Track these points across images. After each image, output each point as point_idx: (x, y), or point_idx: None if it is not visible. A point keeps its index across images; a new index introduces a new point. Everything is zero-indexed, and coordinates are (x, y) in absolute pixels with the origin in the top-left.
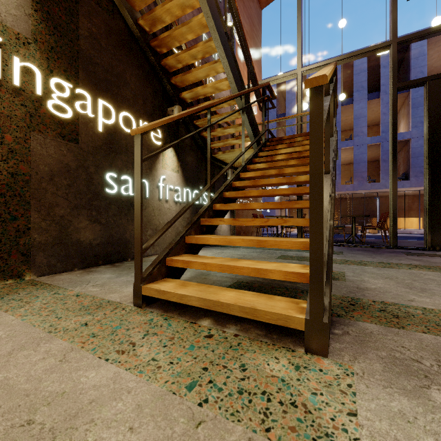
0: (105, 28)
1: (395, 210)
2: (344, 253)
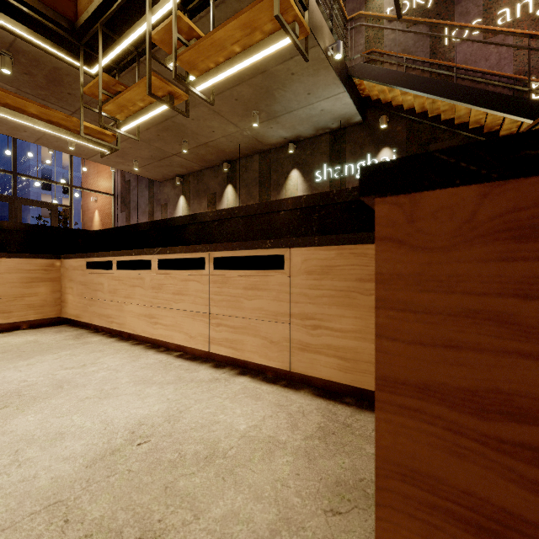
0: None
1: None
2: None
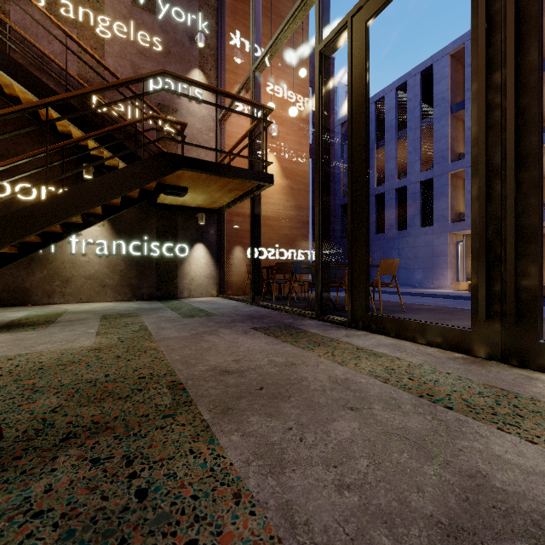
0: (0, 123)
1: (317, 256)
2: (197, 317)
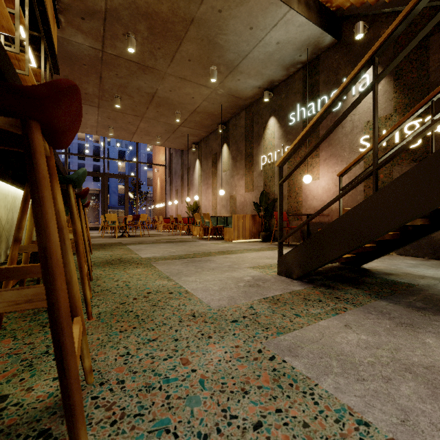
0: None
1: None
2: None
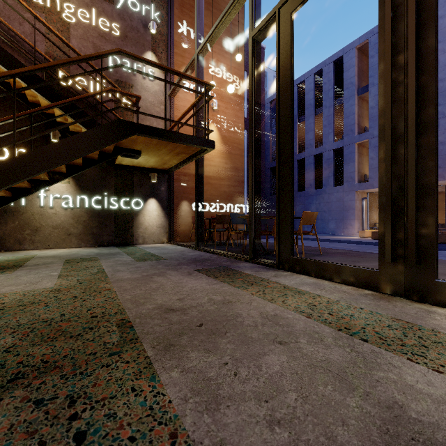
0: None
1: (251, 208)
2: (149, 261)
